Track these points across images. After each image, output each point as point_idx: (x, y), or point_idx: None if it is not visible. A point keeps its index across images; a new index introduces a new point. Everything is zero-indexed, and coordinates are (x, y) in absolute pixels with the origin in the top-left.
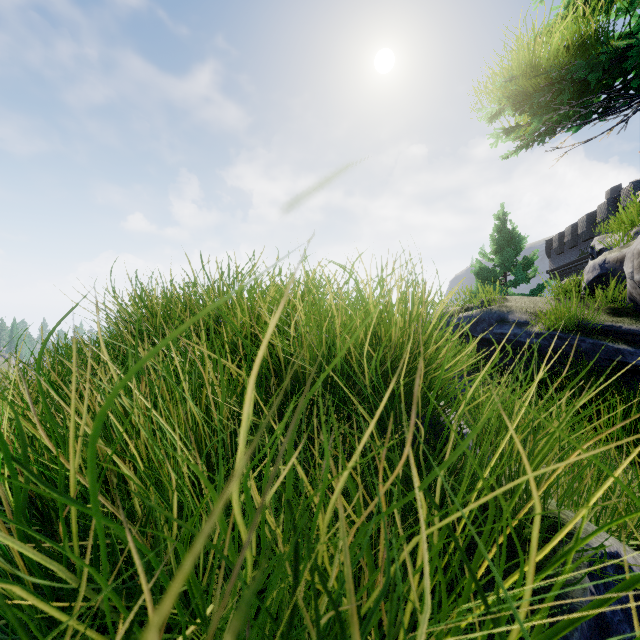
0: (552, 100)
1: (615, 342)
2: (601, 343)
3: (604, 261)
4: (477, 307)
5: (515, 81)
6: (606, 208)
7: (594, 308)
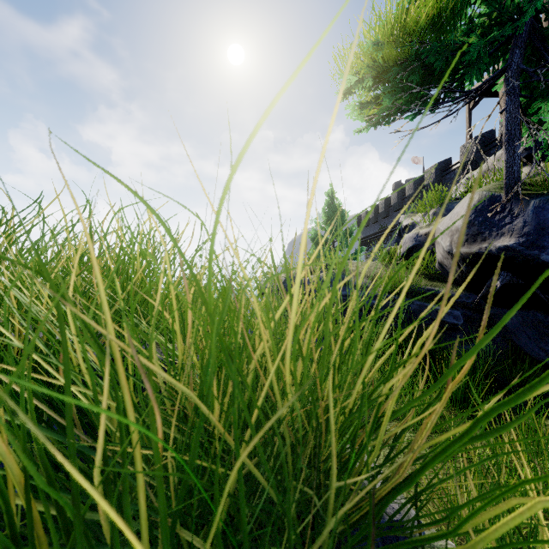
0: (400, 83)
1: (436, 304)
2: (426, 305)
3: (417, 235)
4: (322, 270)
5: (380, 48)
6: (397, 195)
7: (418, 274)
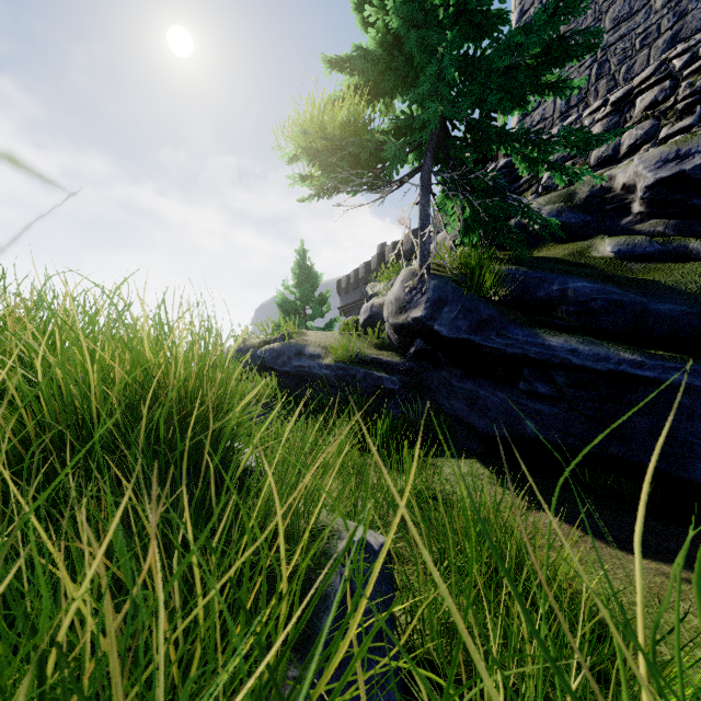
0: (336, 163)
1: (378, 371)
2: (370, 372)
3: (373, 305)
4: (279, 340)
5: (308, 136)
6: (377, 260)
7: (366, 343)
